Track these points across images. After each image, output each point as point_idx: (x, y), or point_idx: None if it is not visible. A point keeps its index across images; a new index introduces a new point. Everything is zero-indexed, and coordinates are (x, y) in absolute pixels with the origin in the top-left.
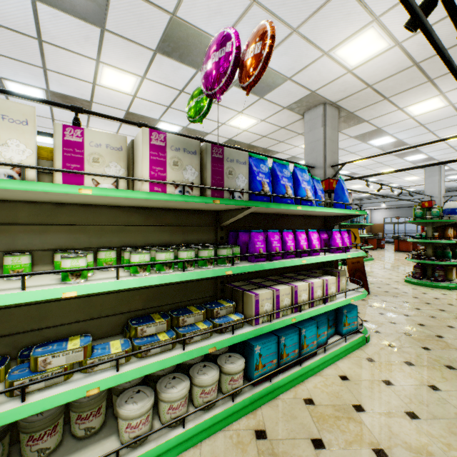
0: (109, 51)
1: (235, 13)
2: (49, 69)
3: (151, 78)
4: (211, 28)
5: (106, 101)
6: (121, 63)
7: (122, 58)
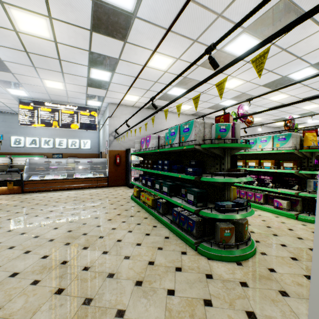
0: (298, 106)
1: (314, 91)
2: (290, 113)
3: (318, 103)
4: (314, 94)
5: (315, 109)
6: (304, 105)
7: (303, 105)
